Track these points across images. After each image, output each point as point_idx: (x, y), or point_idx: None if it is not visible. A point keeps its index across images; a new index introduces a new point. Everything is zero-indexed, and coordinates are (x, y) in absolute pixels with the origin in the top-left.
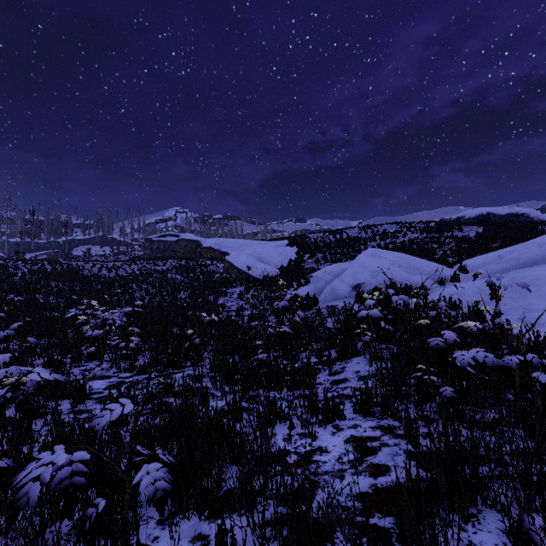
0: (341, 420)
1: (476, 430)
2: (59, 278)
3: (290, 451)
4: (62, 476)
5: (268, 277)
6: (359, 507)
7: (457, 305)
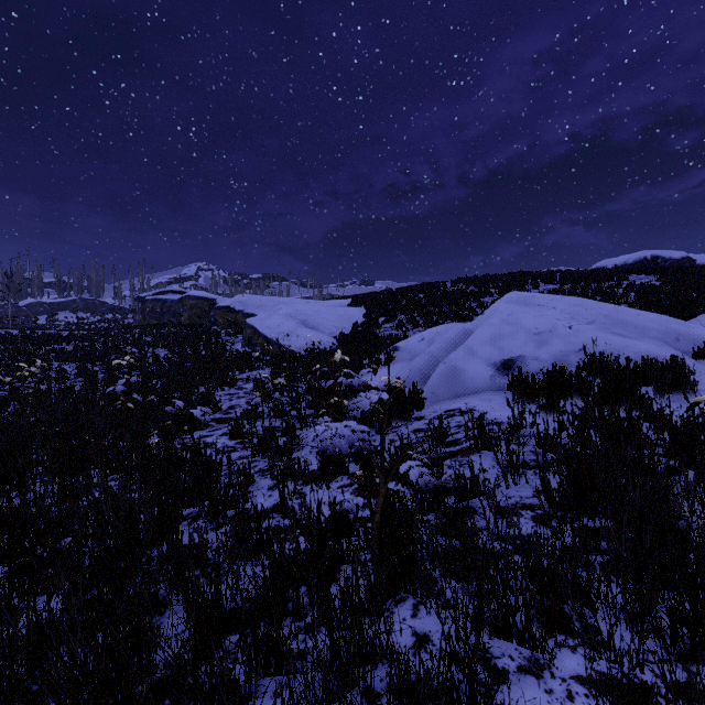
0: None
1: None
2: None
3: None
4: None
5: (317, 352)
6: None
7: None
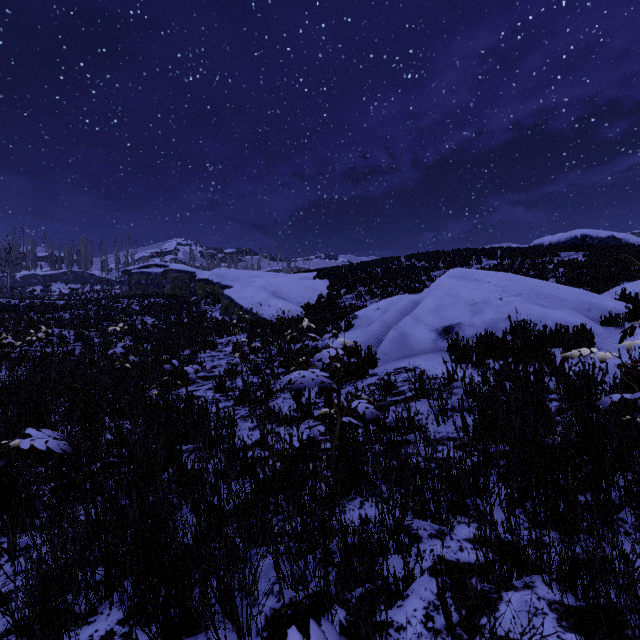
0: None
1: None
2: None
3: None
4: None
5: (286, 319)
6: None
7: None
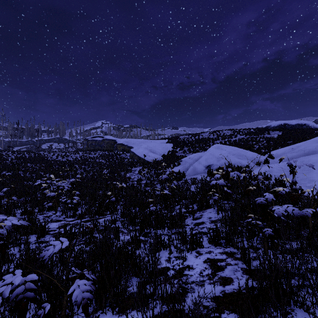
0: (201, 248)
1: (286, 255)
2: (33, 162)
3: (170, 268)
4: (18, 292)
5: (156, 161)
6: (214, 306)
7: (269, 178)
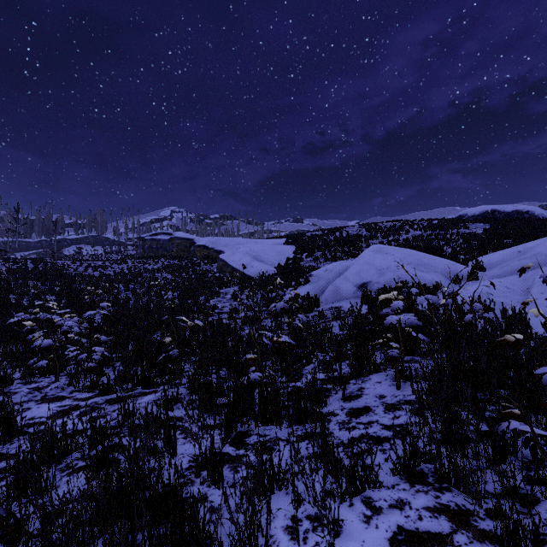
0: (375, 488)
1: None
2: (39, 277)
3: None
4: None
5: (264, 276)
6: None
7: (487, 307)
